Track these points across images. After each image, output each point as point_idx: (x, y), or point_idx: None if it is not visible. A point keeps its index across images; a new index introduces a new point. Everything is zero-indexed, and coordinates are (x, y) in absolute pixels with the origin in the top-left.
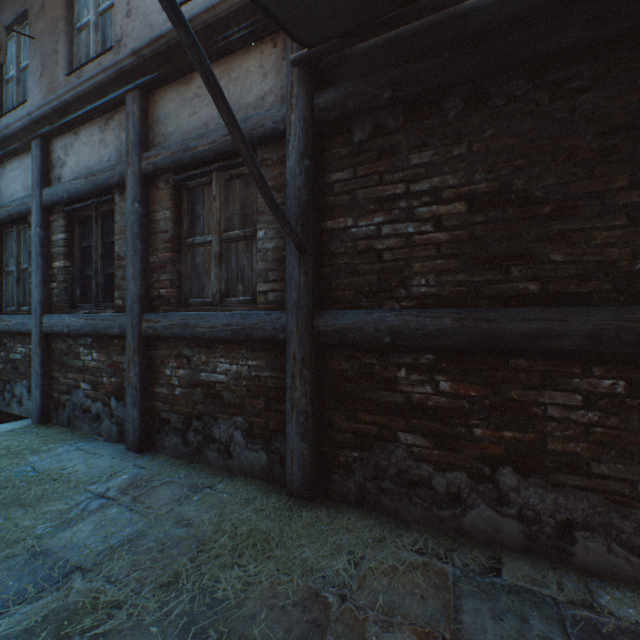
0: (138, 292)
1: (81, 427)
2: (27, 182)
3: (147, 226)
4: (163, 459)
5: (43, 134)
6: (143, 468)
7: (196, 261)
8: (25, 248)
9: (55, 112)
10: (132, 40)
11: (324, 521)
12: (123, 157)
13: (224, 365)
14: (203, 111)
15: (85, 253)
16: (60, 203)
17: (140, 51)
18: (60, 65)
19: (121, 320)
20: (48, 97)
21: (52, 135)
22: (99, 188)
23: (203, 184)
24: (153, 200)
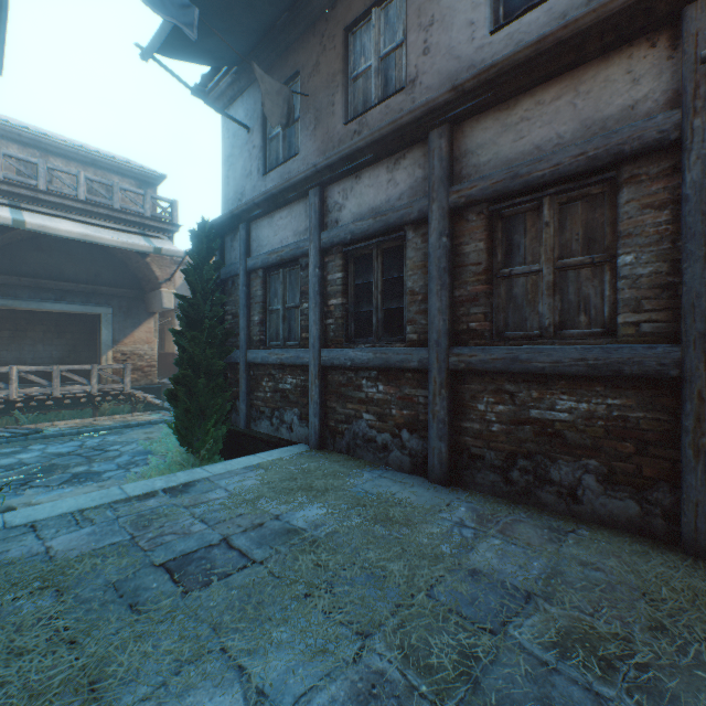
0: (445, 326)
1: (363, 455)
2: (298, 228)
3: (451, 260)
4: (480, 496)
5: (321, 182)
6: (470, 502)
7: (513, 292)
8: (290, 288)
9: (341, 160)
10: (430, 77)
11: None
12: (417, 194)
13: (566, 403)
14: (533, 134)
15: (358, 290)
16: (339, 244)
17: (461, 85)
18: (337, 116)
19: (420, 354)
20: (322, 147)
21: (329, 182)
22: (390, 227)
23: (525, 211)
24: (459, 233)
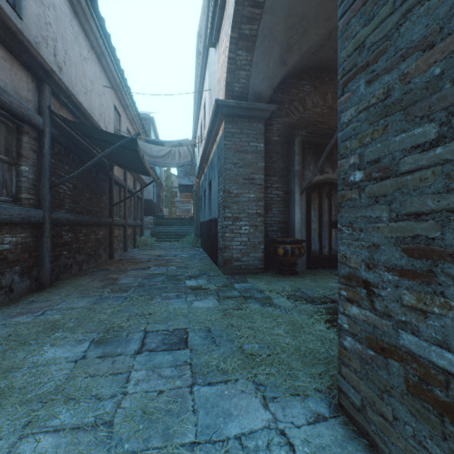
0: None
1: None
2: None
3: None
4: None
5: None
6: None
7: None
8: None
9: None
10: None
11: (67, 283)
12: None
13: (9, 238)
14: None
15: None
16: None
17: None
18: None
19: None
20: None
21: None
22: None
23: None
24: None
